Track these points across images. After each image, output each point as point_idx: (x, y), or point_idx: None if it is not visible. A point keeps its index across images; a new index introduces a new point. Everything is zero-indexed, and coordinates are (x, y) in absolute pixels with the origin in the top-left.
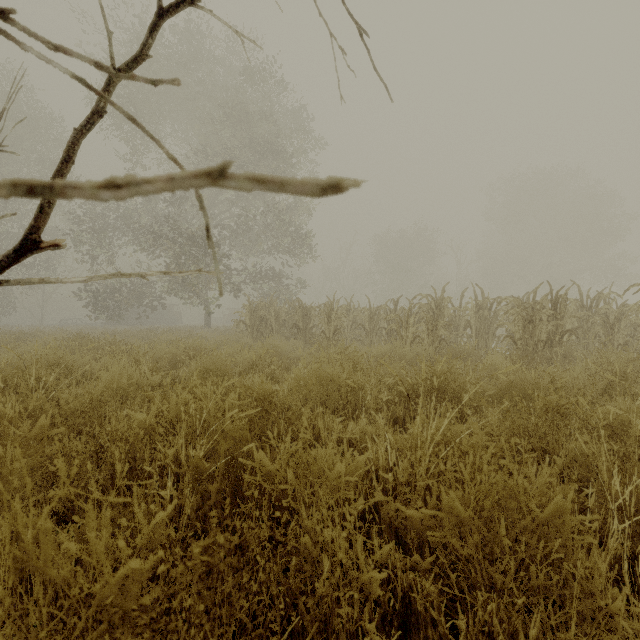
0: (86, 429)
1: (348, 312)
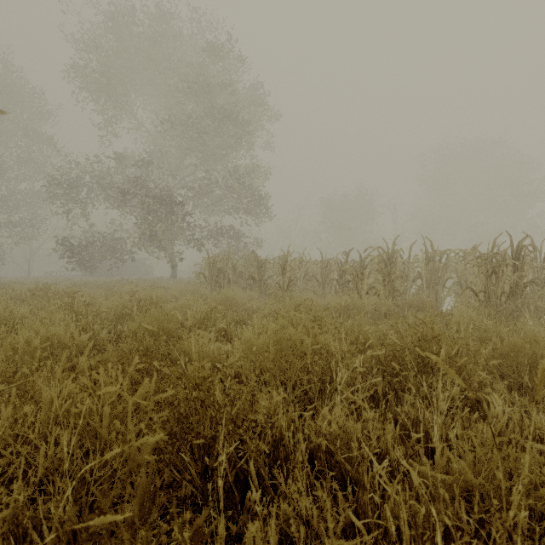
0: None
1: (301, 264)
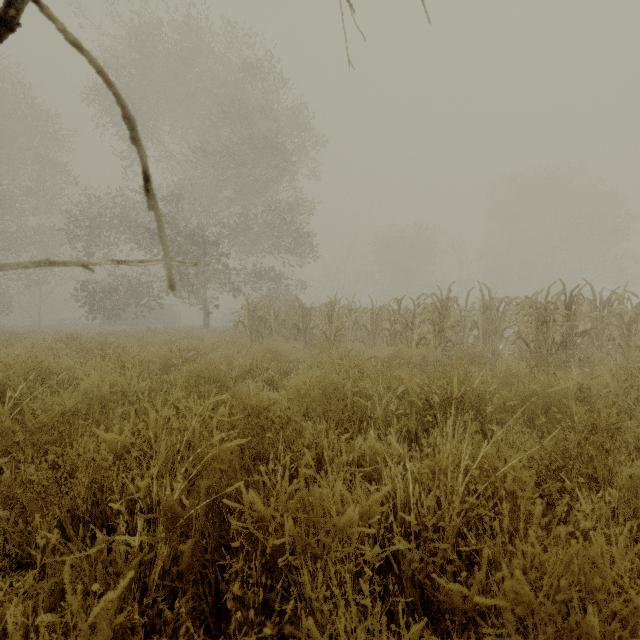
0: (53, 449)
1: (349, 312)
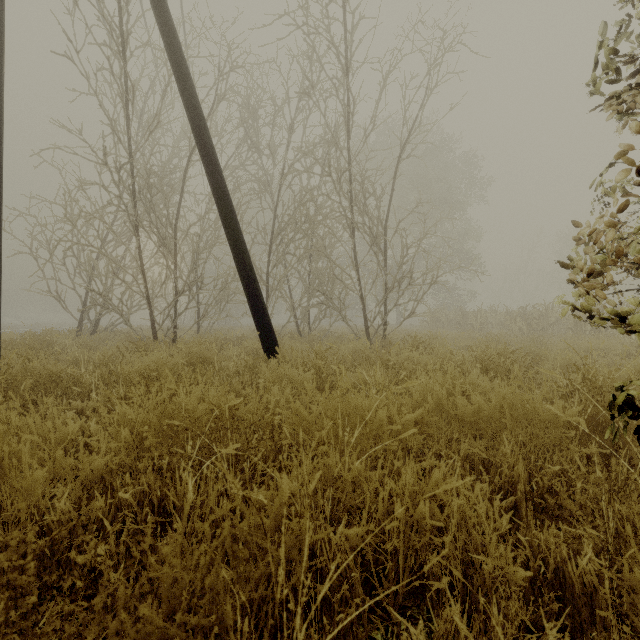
0: None
1: (496, 314)
